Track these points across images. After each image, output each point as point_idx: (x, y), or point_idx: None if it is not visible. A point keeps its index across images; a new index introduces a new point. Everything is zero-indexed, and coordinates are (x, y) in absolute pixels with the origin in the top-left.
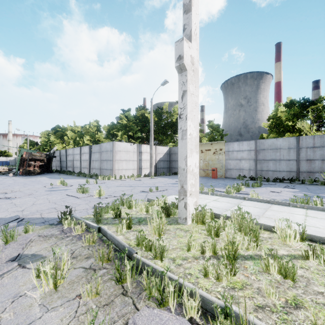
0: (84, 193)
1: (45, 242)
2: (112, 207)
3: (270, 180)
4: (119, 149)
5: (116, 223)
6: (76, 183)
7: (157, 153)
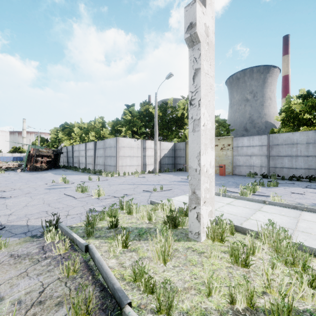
0: (83, 192)
1: (14, 268)
2: (109, 213)
3: (285, 178)
4: (122, 144)
5: (110, 237)
6: (79, 179)
7: (161, 149)
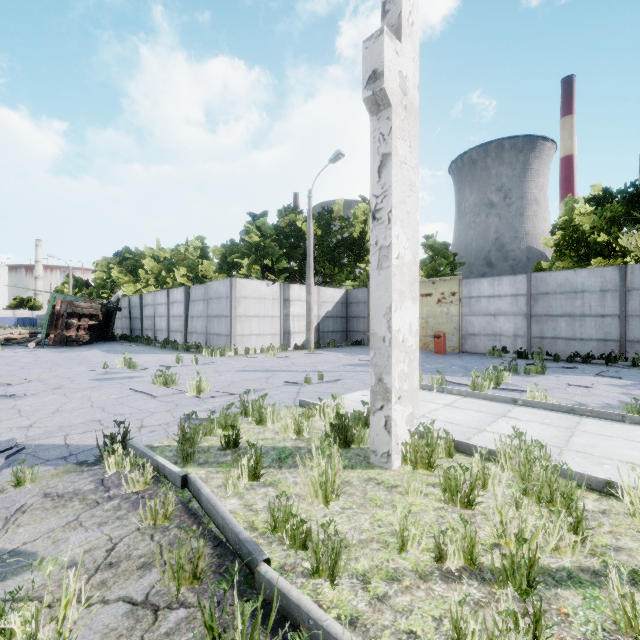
0: (167, 385)
1: (55, 514)
2: (221, 421)
3: (561, 358)
4: (243, 293)
5: (226, 463)
6: (156, 362)
7: (320, 302)
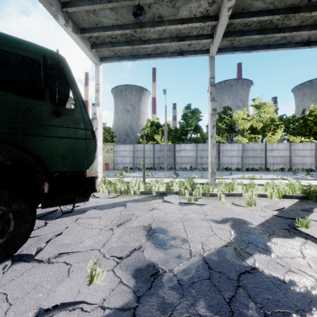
0: None
1: None
2: None
3: (141, 169)
4: None
5: None
6: None
7: None
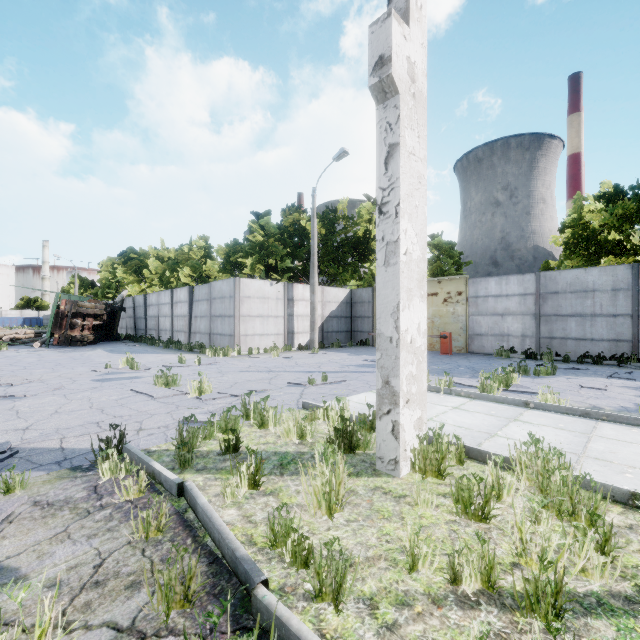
0: (168, 386)
1: (43, 524)
2: (221, 425)
3: (571, 359)
4: (246, 292)
5: (225, 469)
6: (159, 362)
7: (325, 302)
